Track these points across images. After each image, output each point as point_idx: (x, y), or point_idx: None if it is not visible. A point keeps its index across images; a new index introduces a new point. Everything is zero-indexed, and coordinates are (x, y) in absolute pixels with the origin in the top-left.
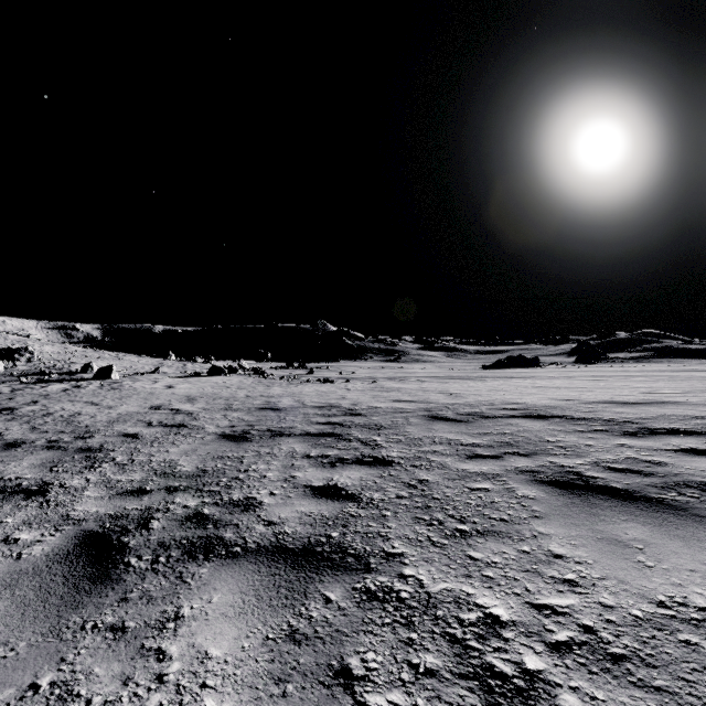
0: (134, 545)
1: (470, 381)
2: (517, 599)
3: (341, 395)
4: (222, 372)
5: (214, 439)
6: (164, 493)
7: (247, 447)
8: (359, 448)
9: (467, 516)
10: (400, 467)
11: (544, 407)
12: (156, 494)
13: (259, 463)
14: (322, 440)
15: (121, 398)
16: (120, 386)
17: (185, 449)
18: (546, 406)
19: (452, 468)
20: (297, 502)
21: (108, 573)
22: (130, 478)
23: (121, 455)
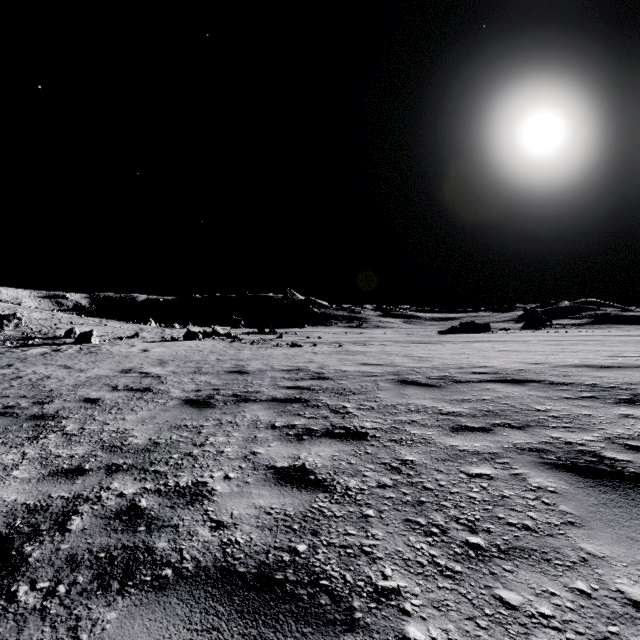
0: (34, 559)
1: (430, 345)
2: None
3: (308, 358)
4: (196, 336)
5: (176, 405)
6: (103, 474)
7: (209, 414)
8: (328, 416)
9: (476, 520)
10: (377, 441)
11: (515, 371)
12: (92, 476)
13: (218, 435)
14: (289, 407)
15: (95, 362)
16: (98, 350)
17: (143, 416)
18: (517, 370)
19: (438, 444)
20: (255, 491)
21: None
22: (72, 452)
23: (74, 423)
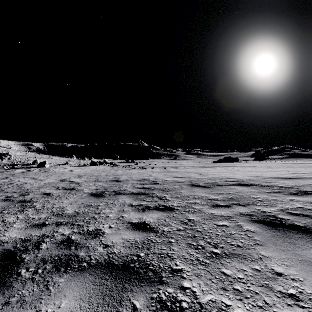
0: (27, 260)
1: (208, 168)
2: (261, 311)
3: (149, 174)
4: (96, 164)
5: (87, 196)
6: (54, 226)
7: (102, 200)
8: (157, 201)
9: (217, 243)
10: (178, 211)
11: (246, 180)
12: (49, 226)
13: (106, 209)
14: (139, 196)
15: (47, 176)
16: (48, 170)
17: (71, 201)
18: (247, 179)
19: (206, 212)
20: (123, 232)
21: (5, 280)
22: (40, 217)
23: (39, 204)
